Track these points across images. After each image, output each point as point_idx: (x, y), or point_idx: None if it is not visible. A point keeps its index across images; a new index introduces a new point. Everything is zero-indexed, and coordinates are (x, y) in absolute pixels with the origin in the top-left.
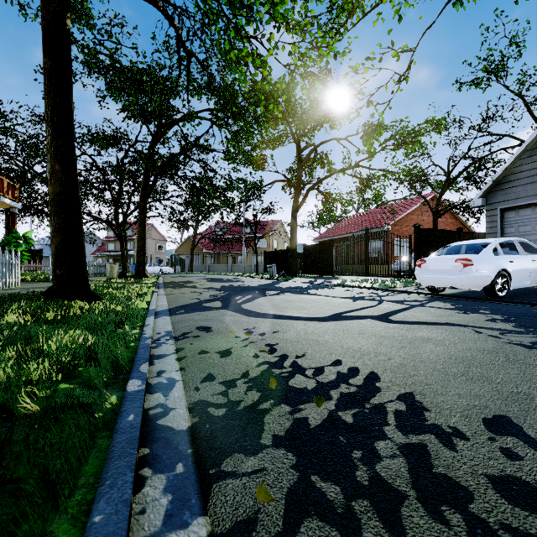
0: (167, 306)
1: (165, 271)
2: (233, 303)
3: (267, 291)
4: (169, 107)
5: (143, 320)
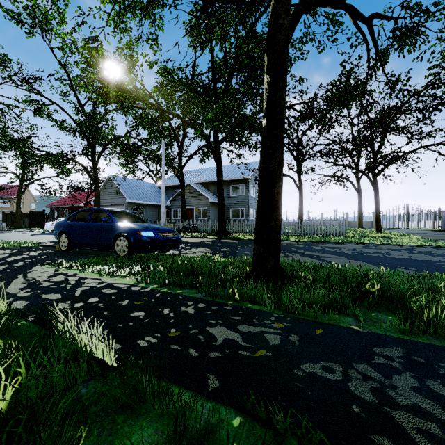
0: None
1: None
2: None
3: None
4: None
5: None
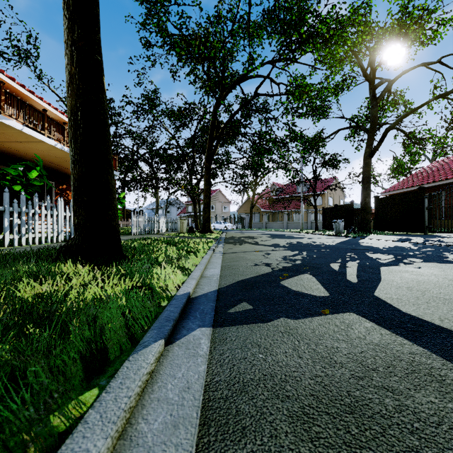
0: (217, 281)
1: (229, 228)
2: (345, 283)
3: (368, 254)
4: (231, 73)
5: (126, 358)
